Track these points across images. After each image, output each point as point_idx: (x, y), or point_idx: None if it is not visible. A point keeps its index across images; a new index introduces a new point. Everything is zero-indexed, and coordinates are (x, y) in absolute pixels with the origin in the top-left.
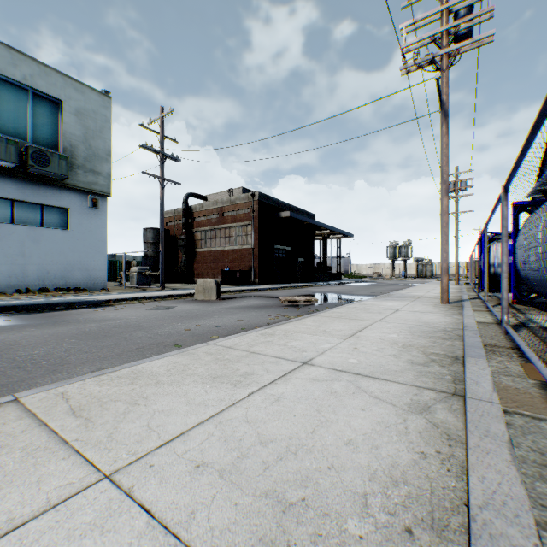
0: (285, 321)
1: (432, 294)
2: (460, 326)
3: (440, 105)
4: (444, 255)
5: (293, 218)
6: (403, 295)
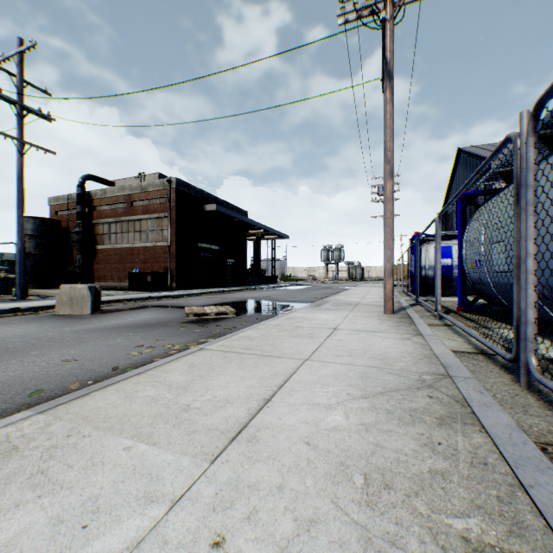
0: (127, 374)
1: (369, 299)
2: (438, 364)
3: (384, 63)
4: (388, 252)
5: (221, 213)
6: (339, 301)
